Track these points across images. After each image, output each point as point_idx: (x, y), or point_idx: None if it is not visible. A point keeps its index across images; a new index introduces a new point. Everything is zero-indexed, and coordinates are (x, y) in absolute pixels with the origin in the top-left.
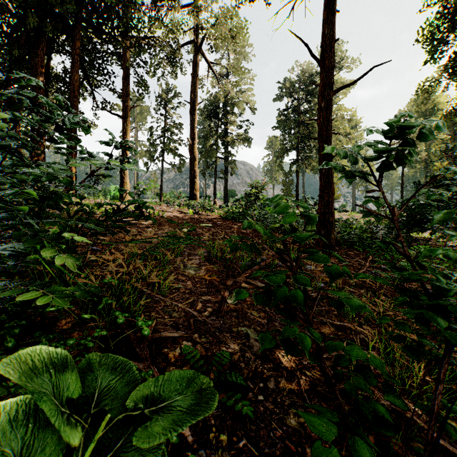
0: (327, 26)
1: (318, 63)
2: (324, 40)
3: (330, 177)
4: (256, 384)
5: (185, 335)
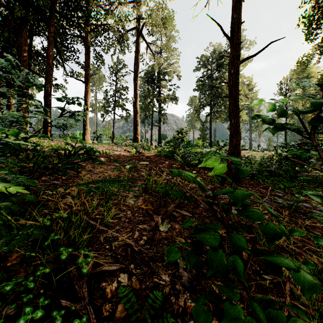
0: (235, 12)
1: (229, 40)
2: (233, 22)
3: (238, 126)
4: (186, 321)
5: (122, 267)
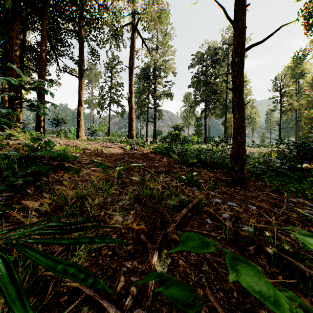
0: None
1: (233, 25)
2: (237, 6)
3: (243, 121)
4: None
5: None
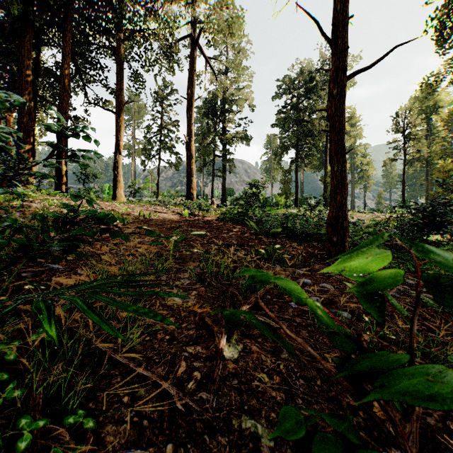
0: (340, 1)
1: (330, 44)
2: (336, 18)
3: (344, 175)
4: None
5: (149, 451)
